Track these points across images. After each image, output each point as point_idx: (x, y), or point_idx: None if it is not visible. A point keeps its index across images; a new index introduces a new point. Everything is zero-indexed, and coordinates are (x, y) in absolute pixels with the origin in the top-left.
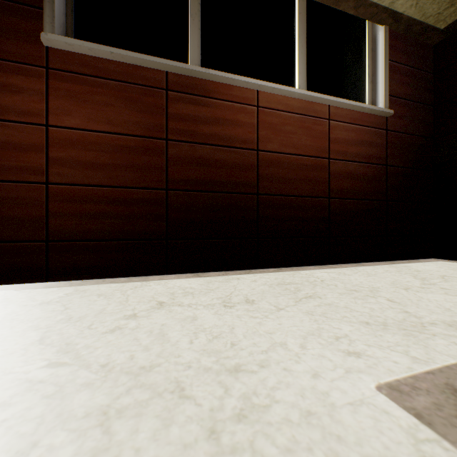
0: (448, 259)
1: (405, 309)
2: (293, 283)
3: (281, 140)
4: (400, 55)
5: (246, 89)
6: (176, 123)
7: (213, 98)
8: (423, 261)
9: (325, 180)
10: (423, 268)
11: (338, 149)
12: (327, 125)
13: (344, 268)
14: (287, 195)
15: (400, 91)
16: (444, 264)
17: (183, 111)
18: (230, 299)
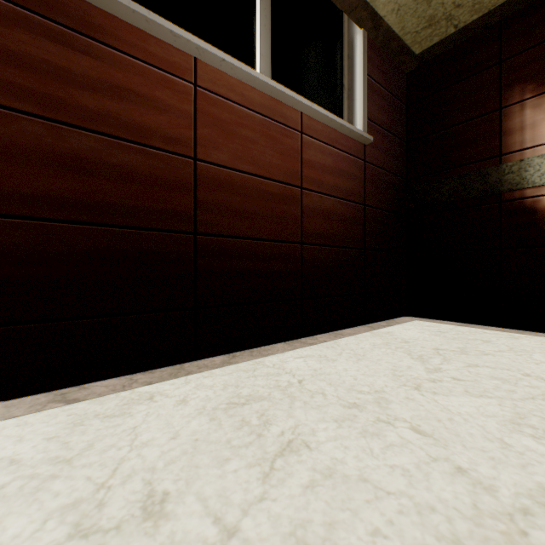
0: (420, 317)
1: (453, 459)
2: (256, 399)
3: (235, 149)
4: (377, 72)
5: (175, 49)
6: (9, 69)
7: (104, 44)
8: (400, 322)
9: (297, 218)
10: (408, 336)
11: (312, 176)
12: (299, 140)
13: (322, 343)
14: (244, 237)
15: (378, 116)
16: (422, 326)
17: (29, 49)
18: (100, 508)
